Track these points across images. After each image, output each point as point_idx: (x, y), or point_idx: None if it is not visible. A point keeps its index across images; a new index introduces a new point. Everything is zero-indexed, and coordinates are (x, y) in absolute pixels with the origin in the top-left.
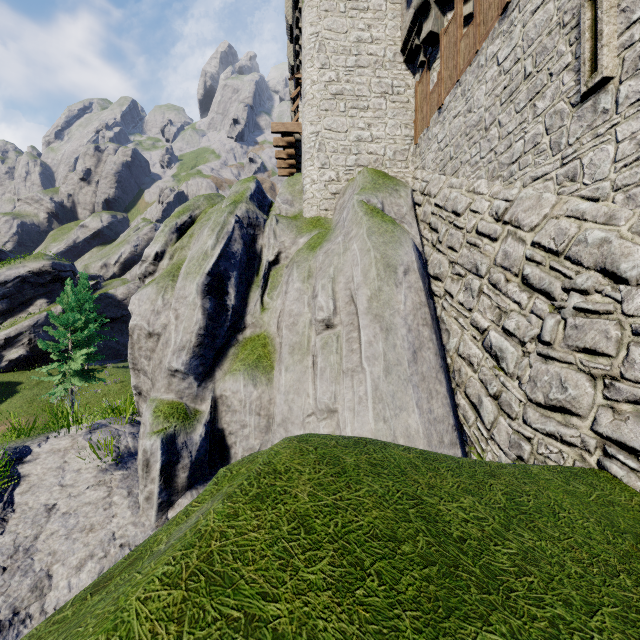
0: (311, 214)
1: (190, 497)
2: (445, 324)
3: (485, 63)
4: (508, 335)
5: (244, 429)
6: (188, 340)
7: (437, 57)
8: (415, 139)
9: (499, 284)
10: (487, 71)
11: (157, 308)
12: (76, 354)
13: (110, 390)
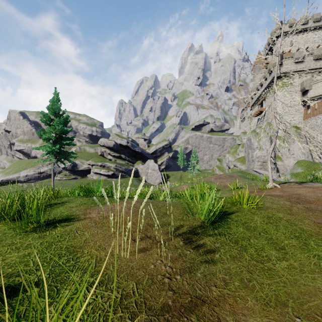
0: (279, 135)
1: (278, 173)
2: (312, 154)
3: (319, 117)
4: (321, 155)
5: (281, 167)
6: (273, 156)
7: (309, 108)
8: (304, 120)
9: (320, 149)
10: (319, 119)
11: (264, 153)
12: (196, 165)
13: (192, 177)
